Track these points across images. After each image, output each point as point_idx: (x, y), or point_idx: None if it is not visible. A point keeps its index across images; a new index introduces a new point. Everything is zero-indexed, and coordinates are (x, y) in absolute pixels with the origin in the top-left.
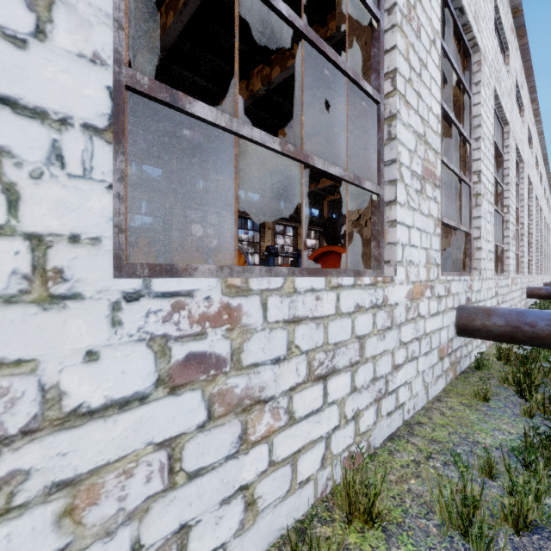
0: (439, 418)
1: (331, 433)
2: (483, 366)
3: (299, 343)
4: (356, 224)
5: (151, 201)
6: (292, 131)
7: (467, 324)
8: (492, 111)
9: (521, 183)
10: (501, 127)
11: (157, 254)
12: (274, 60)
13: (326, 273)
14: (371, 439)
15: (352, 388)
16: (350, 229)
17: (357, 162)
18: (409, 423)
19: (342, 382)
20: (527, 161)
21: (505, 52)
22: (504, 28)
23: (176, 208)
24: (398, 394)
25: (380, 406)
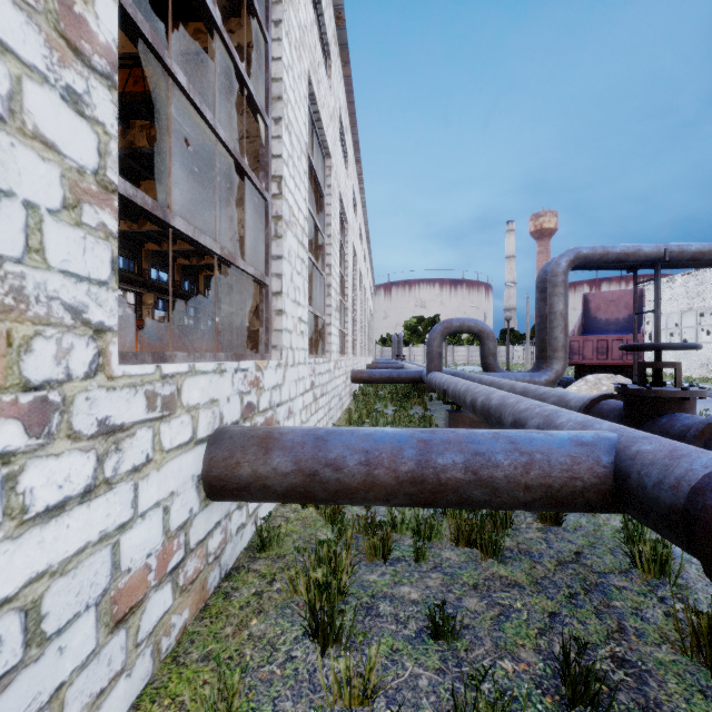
0: None
1: None
2: (271, 541)
3: None
4: None
5: None
6: None
7: (226, 475)
8: (305, 104)
9: (346, 248)
10: (323, 158)
11: None
12: None
13: None
14: None
15: None
16: None
17: None
18: None
19: None
20: (352, 225)
21: (328, 60)
22: (324, 15)
23: None
24: None
25: None
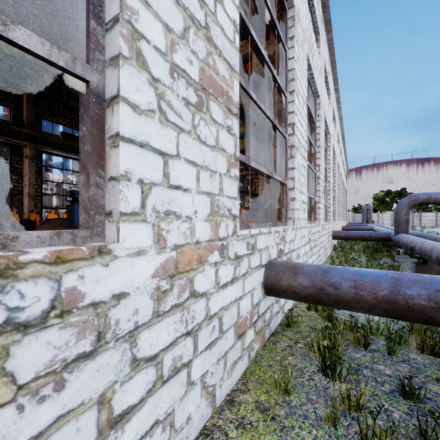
0: None
1: None
2: (293, 323)
3: None
4: None
5: None
6: None
7: (275, 284)
8: (305, 74)
9: (328, 150)
10: (314, 99)
11: None
12: None
13: None
14: None
15: None
16: None
17: None
18: None
19: None
20: (332, 134)
21: (317, 37)
22: (316, 12)
23: (26, 151)
24: None
25: None
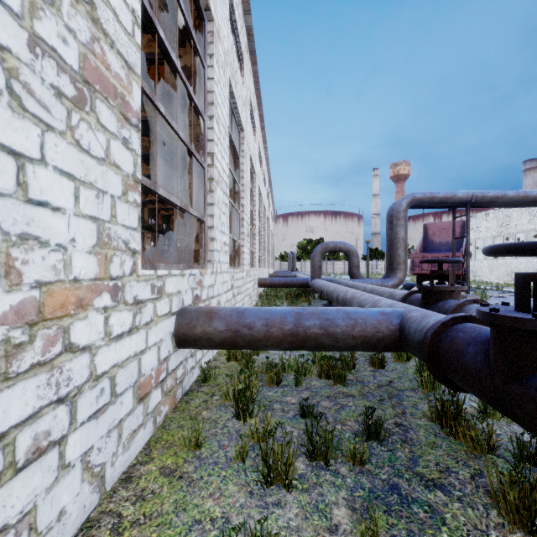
0: None
1: None
2: (210, 376)
3: None
4: None
5: None
6: None
7: (188, 333)
8: (227, 101)
9: (254, 191)
10: (239, 132)
11: None
12: None
13: None
14: None
15: None
16: None
17: None
18: None
19: None
20: (258, 175)
21: (242, 64)
22: (240, 36)
23: None
24: None
25: None
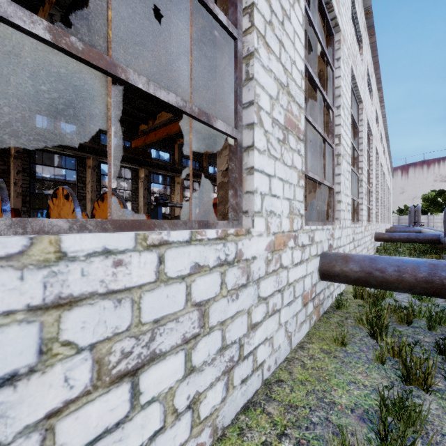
0: (299, 372)
1: (148, 443)
2: (342, 305)
3: (72, 336)
4: (226, 174)
5: (64, 155)
6: (195, 99)
7: (329, 269)
8: (350, 87)
9: (371, 152)
10: (357, 104)
11: (1, 201)
12: (174, 32)
13: (152, 226)
14: (218, 420)
15: (187, 370)
16: (220, 179)
17: (226, 112)
18: (269, 381)
19: (168, 368)
20: (375, 135)
21: (360, 44)
22: (359, 23)
23: (89, 162)
24: (256, 355)
25: (232, 377)
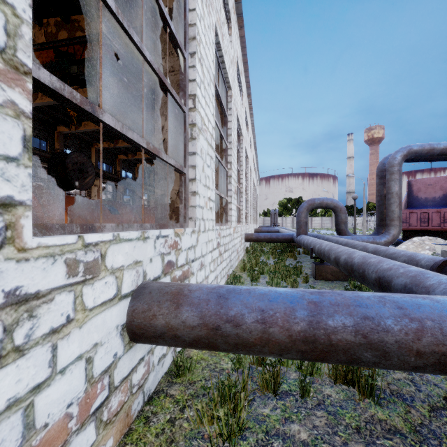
0: None
1: None
2: (185, 369)
3: None
4: None
5: None
6: None
7: (145, 325)
8: (213, 47)
9: (241, 152)
10: (226, 90)
11: None
12: None
13: None
14: None
15: None
16: None
17: None
18: None
19: None
20: (245, 137)
21: (229, 24)
22: None
23: None
24: None
25: None
